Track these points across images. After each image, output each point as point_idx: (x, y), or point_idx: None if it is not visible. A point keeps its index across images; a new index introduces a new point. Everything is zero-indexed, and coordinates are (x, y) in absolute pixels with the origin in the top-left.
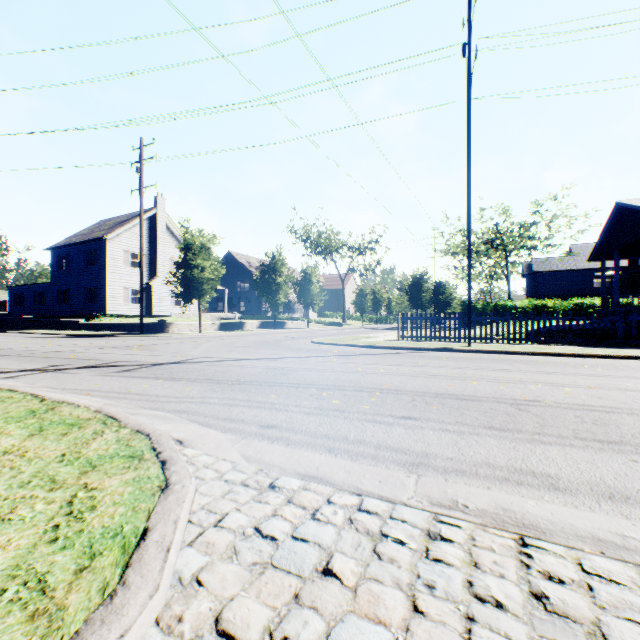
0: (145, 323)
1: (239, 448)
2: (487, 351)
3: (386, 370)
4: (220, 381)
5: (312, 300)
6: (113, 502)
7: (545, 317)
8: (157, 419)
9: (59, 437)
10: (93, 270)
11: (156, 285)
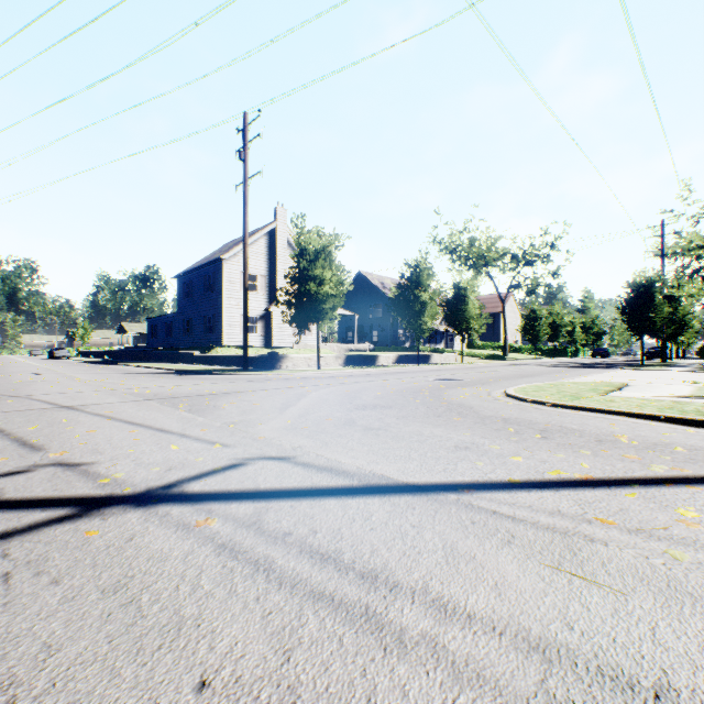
0: (254, 356)
1: None
2: None
3: None
4: None
5: (467, 325)
6: None
7: None
8: None
9: None
10: (211, 296)
11: (276, 311)
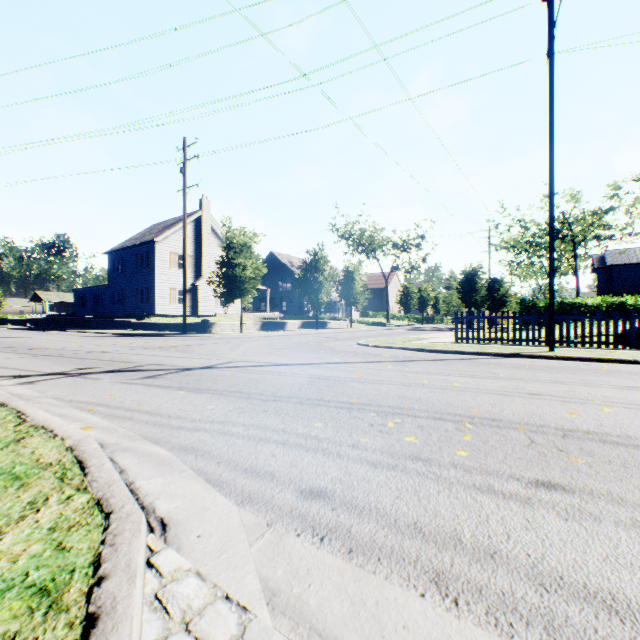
0: (189, 323)
1: (259, 557)
2: (580, 358)
3: (461, 384)
4: (251, 395)
5: (355, 299)
6: None
7: None
8: (149, 464)
9: None
10: (144, 272)
11: (201, 286)
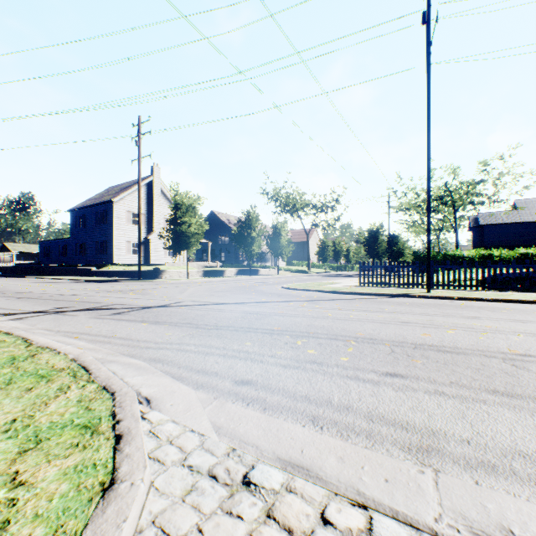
0: (143, 270)
1: (210, 413)
2: (448, 297)
3: (355, 316)
4: (199, 325)
5: (281, 251)
6: (34, 514)
7: (502, 265)
8: (131, 369)
9: (21, 393)
10: (103, 227)
11: (152, 239)
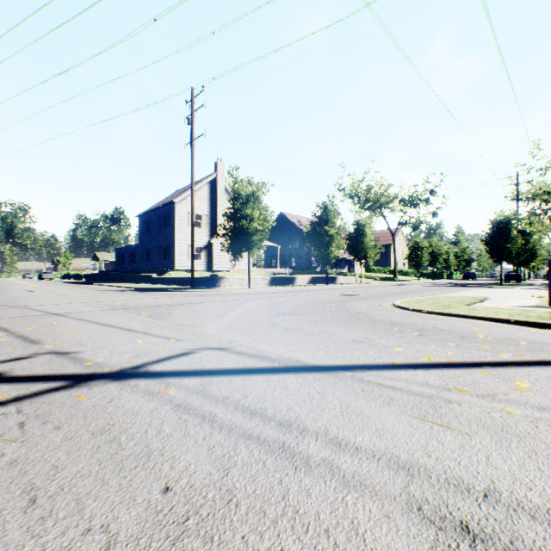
0: (199, 277)
1: None
2: None
3: None
4: None
5: (365, 253)
6: None
7: None
8: None
9: None
10: (166, 231)
11: (216, 243)
